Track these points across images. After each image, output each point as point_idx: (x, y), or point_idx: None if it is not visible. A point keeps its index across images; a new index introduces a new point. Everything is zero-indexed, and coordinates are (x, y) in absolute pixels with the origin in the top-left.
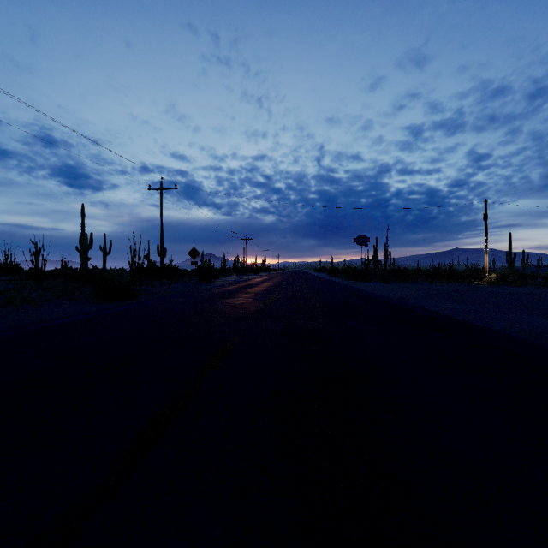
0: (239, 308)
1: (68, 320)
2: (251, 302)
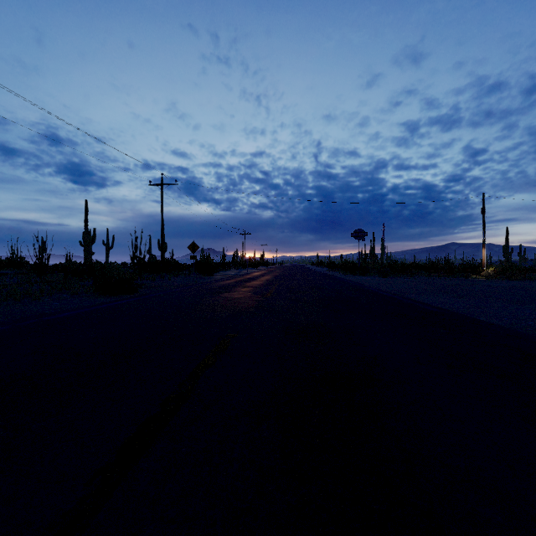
0: (237, 302)
1: (65, 314)
2: (249, 296)
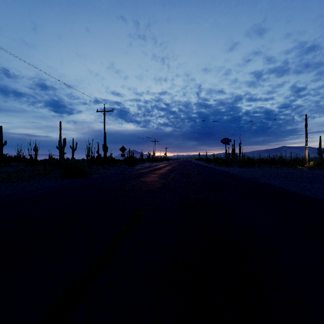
0: (149, 184)
1: (40, 192)
2: (157, 180)
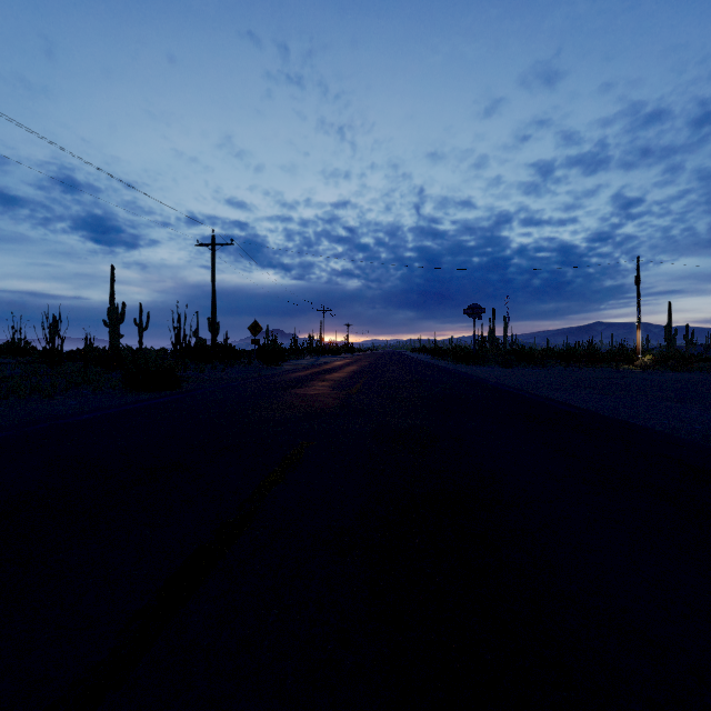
0: (313, 401)
1: (87, 416)
2: (329, 393)
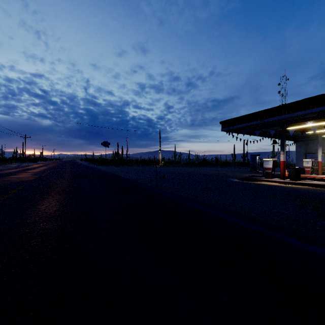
0: (23, 178)
1: None
2: (30, 176)
